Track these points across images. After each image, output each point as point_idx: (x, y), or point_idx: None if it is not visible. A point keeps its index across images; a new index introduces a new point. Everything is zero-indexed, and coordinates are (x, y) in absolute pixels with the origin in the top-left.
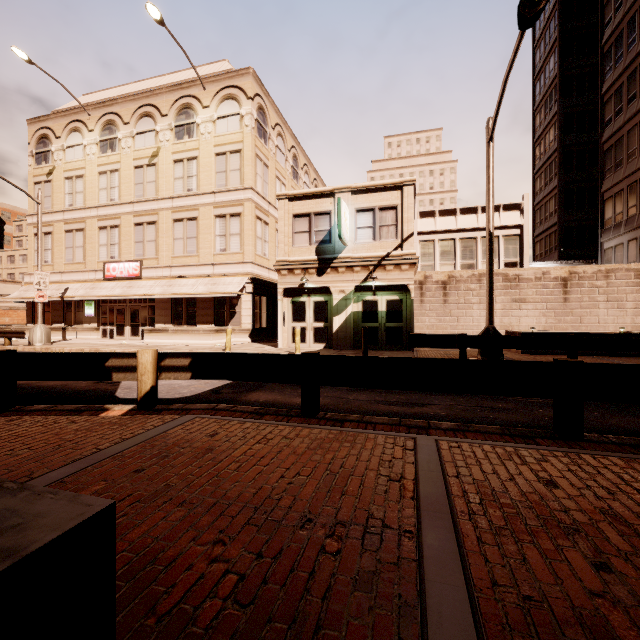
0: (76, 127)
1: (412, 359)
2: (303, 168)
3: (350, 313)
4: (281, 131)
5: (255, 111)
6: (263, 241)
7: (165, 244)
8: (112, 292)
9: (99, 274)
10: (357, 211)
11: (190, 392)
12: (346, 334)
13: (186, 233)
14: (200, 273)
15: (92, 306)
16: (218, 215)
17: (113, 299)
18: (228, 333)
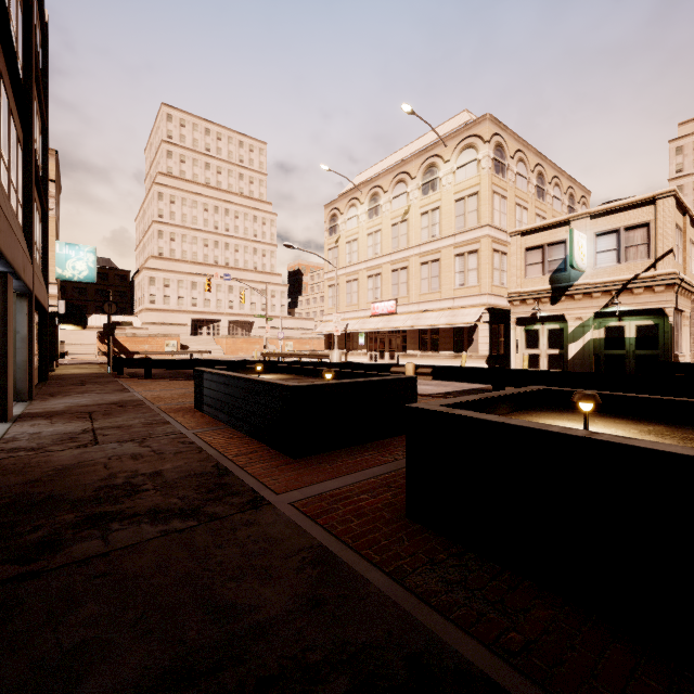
0: (353, 203)
1: (565, 372)
2: (551, 182)
3: (588, 340)
4: (522, 156)
5: (492, 151)
6: (500, 271)
7: (414, 284)
8: (376, 326)
9: (367, 312)
10: (597, 235)
11: (432, 392)
12: (583, 361)
13: (430, 273)
14: (442, 307)
15: (363, 337)
16: (457, 254)
17: (377, 331)
18: (463, 358)
